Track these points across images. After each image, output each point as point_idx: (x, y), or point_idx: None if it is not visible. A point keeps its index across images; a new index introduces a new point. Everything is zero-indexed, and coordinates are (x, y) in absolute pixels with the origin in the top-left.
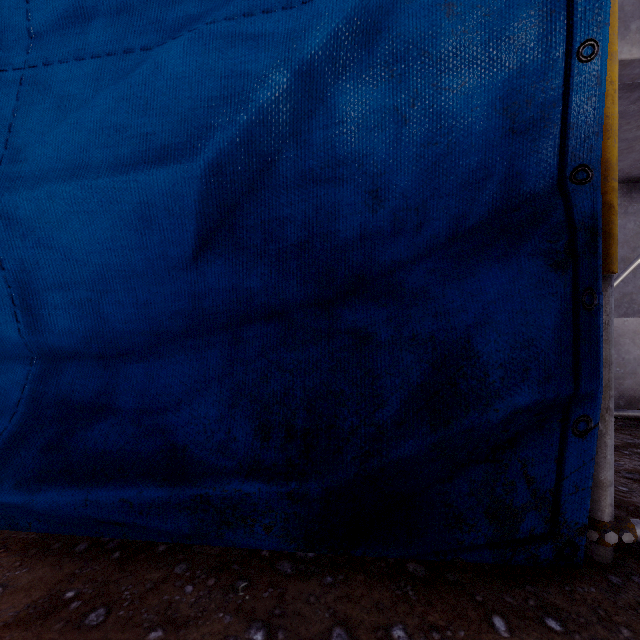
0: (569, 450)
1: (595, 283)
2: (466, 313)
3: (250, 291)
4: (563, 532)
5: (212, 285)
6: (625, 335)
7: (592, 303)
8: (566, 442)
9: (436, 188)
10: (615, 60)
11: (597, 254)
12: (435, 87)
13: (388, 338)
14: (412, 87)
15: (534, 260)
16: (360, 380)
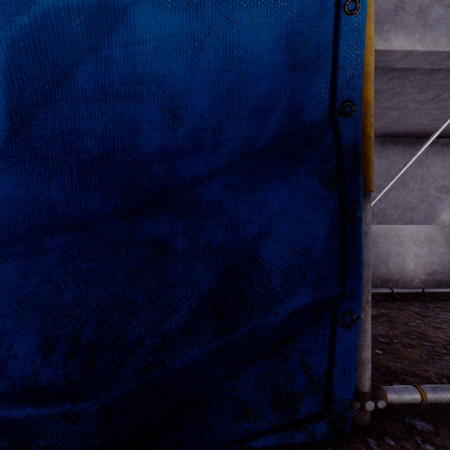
0: (338, 339)
1: (357, 199)
2: (252, 224)
3: (50, 201)
4: (334, 408)
5: (8, 195)
6: (380, 237)
7: (355, 216)
8: (336, 333)
9: (230, 111)
10: (372, 20)
11: (359, 175)
12: (228, 20)
13: (182, 248)
14: (208, 17)
15: (310, 178)
16: (153, 289)
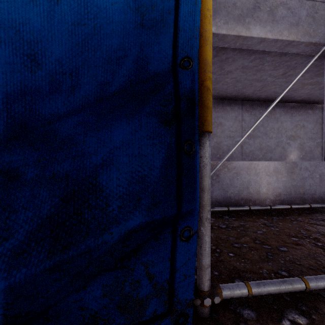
0: (178, 251)
1: (194, 137)
2: (96, 156)
3: None
4: (175, 307)
5: None
6: (243, 169)
7: (192, 150)
8: (176, 246)
9: (84, 59)
10: None
11: (195, 117)
12: None
13: (31, 177)
14: None
15: (151, 118)
16: None
